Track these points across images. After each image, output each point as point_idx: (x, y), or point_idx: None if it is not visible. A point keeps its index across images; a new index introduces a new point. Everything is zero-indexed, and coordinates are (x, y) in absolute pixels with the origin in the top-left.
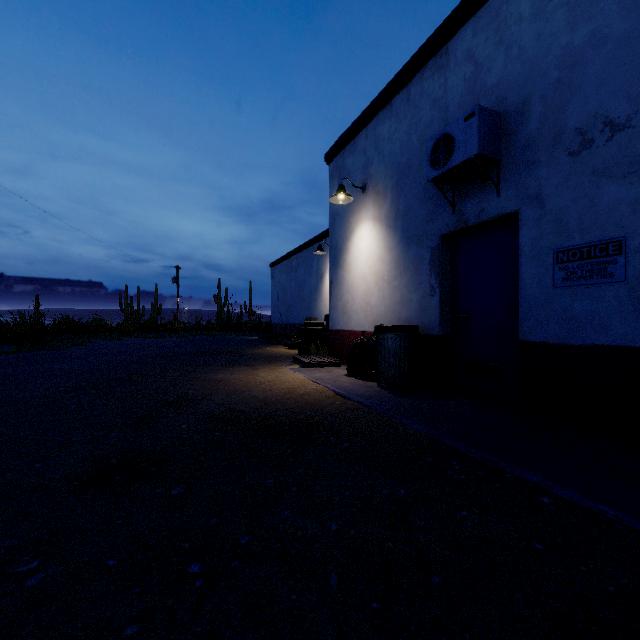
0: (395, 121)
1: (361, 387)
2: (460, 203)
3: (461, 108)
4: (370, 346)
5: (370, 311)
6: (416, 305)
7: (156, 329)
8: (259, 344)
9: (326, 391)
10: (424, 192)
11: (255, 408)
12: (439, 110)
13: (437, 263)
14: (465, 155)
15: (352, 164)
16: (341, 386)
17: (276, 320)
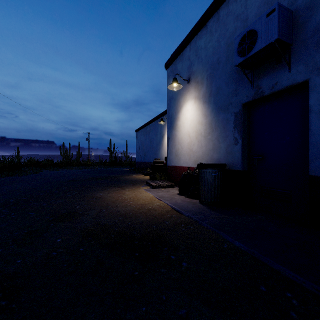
0: (209, 35)
1: (189, 204)
2: (257, 81)
3: (258, 16)
4: (193, 176)
5: (192, 154)
6: (224, 150)
7: (78, 164)
8: (129, 173)
9: (166, 206)
10: (229, 77)
11: (117, 222)
12: (241, 21)
13: (239, 122)
14: (267, 41)
15: (181, 67)
16: (176, 203)
17: (138, 160)
